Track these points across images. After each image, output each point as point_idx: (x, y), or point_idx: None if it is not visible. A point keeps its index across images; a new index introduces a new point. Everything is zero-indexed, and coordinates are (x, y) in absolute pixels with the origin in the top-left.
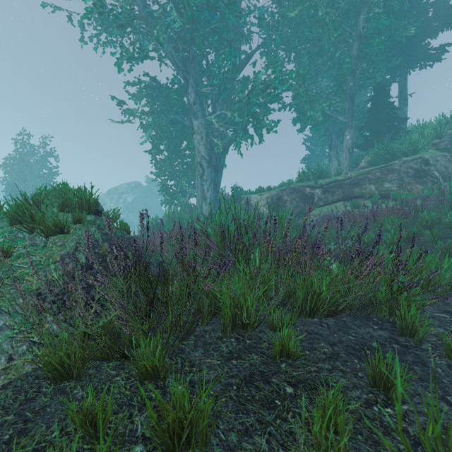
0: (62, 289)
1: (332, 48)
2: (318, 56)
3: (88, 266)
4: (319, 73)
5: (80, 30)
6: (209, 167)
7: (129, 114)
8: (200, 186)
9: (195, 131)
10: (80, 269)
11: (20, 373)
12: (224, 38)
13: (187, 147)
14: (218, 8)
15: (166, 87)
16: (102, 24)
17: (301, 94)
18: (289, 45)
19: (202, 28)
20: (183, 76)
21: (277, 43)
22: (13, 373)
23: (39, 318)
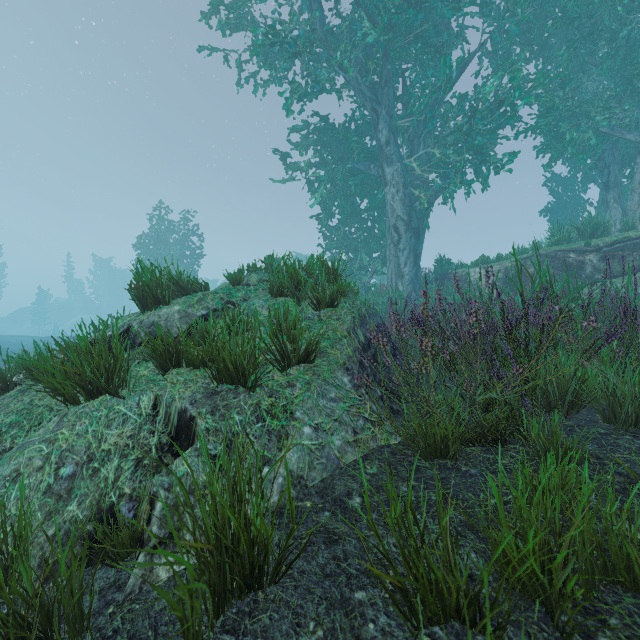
0: (359, 367)
1: (614, 24)
2: (588, 41)
3: (367, 345)
4: (587, 68)
5: (238, 71)
6: (407, 231)
7: (293, 170)
8: (395, 258)
9: (388, 181)
10: (363, 347)
11: (368, 448)
12: (430, 44)
13: (369, 207)
14: (424, 2)
15: (342, 128)
16: (265, 58)
17: (560, 106)
18: (531, 34)
19: (401, 36)
20: (372, 108)
21: (511, 35)
22: (363, 447)
23: (358, 394)
